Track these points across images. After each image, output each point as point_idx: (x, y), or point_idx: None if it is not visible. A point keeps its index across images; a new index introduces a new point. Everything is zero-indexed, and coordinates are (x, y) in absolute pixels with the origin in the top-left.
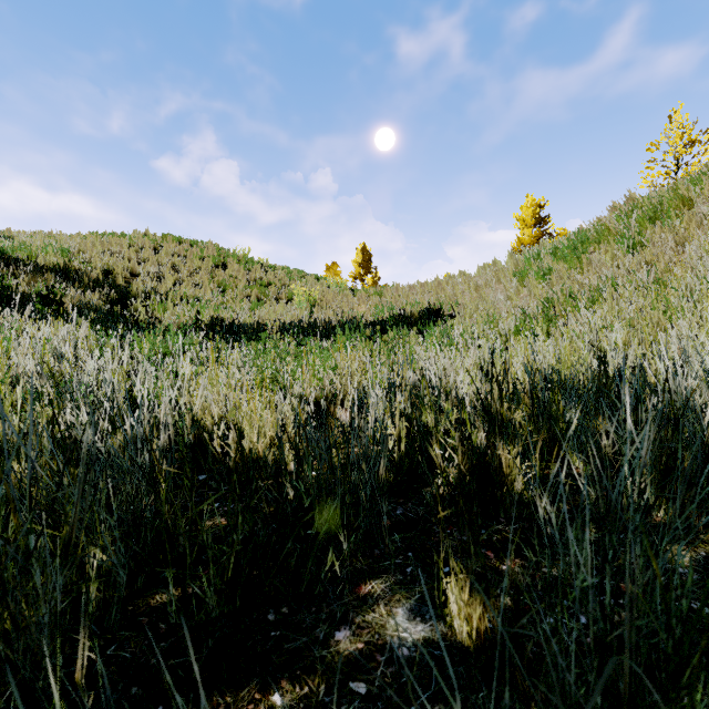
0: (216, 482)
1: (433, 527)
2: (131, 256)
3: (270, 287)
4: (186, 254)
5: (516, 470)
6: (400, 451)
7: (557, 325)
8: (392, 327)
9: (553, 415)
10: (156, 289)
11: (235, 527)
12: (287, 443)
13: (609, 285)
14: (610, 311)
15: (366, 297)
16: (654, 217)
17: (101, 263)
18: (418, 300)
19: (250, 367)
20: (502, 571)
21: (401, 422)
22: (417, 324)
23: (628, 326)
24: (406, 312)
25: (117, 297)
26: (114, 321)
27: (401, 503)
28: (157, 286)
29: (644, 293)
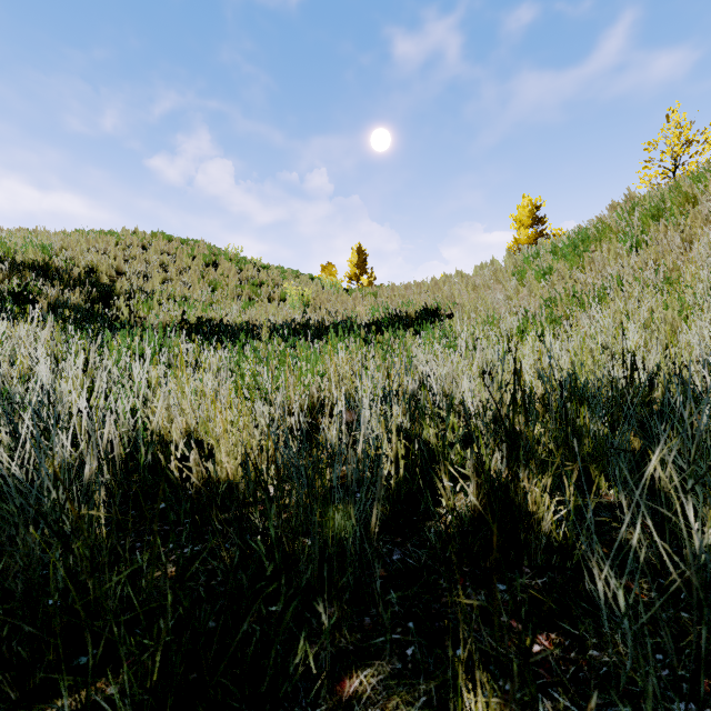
0: (175, 513)
1: (440, 581)
2: (117, 254)
3: (263, 286)
4: (176, 252)
5: (544, 507)
6: (397, 474)
7: (562, 325)
8: (388, 328)
9: (577, 431)
10: (143, 288)
11: (161, 613)
12: (265, 463)
13: (615, 284)
14: (620, 311)
15: (361, 297)
16: (657, 215)
17: (84, 260)
18: (414, 300)
19: (233, 371)
20: (535, 654)
21: (398, 441)
22: (413, 324)
23: (643, 326)
24: (402, 313)
25: (100, 296)
26: (94, 321)
27: (399, 544)
28: (144, 285)
29: (652, 291)
